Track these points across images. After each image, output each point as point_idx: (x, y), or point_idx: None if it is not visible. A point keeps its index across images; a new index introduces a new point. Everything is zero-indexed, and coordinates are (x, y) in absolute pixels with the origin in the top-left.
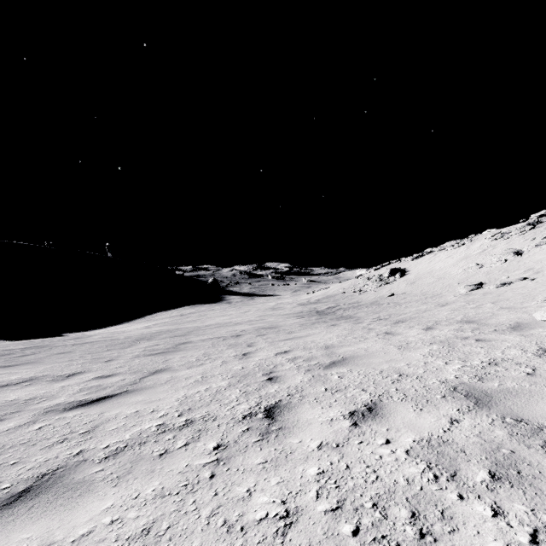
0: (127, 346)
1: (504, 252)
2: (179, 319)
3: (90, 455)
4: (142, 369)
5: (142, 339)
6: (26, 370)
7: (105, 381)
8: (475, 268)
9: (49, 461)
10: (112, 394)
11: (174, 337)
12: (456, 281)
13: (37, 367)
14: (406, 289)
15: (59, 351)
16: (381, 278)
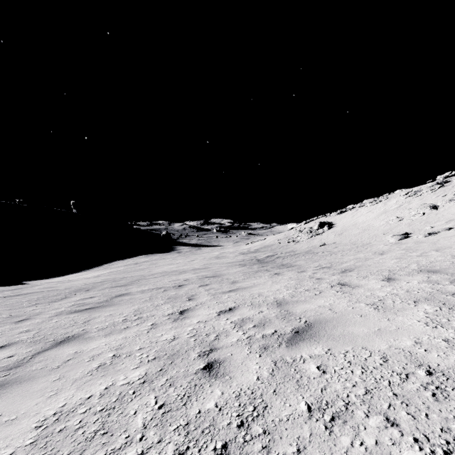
0: (59, 299)
1: (421, 206)
2: (132, 267)
3: None
4: (50, 336)
5: (82, 289)
6: None
7: None
8: (396, 220)
9: None
10: None
11: (115, 287)
12: (381, 231)
13: None
14: (335, 239)
15: None
16: (311, 230)
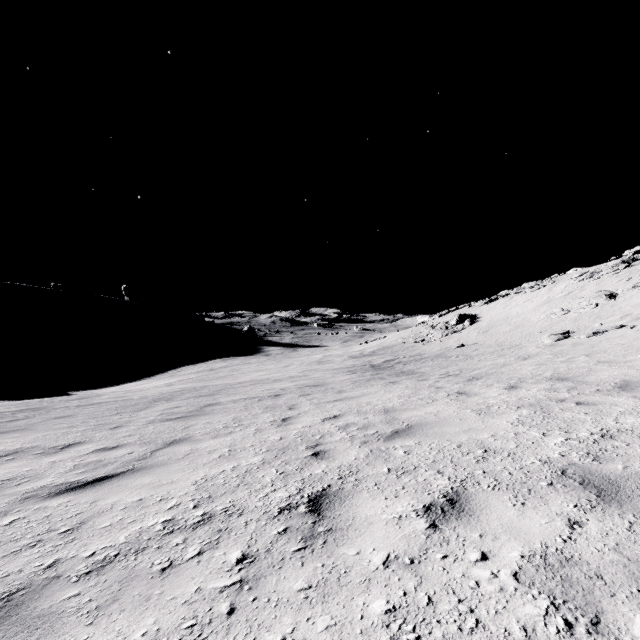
0: (141, 409)
1: (595, 294)
2: (208, 374)
3: (67, 568)
4: (156, 439)
5: (161, 399)
6: (11, 440)
7: (107, 455)
8: (560, 314)
9: (10, 576)
10: (113, 473)
11: (199, 397)
12: (538, 329)
13: (27, 435)
14: (478, 339)
15: (57, 415)
16: (448, 326)
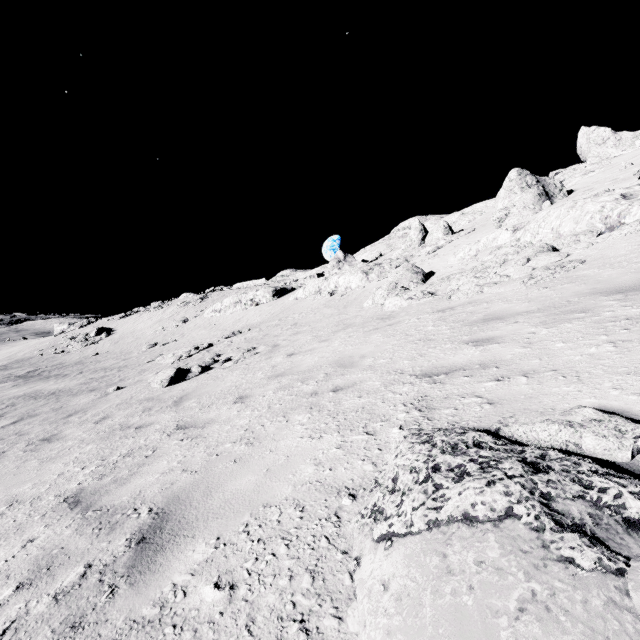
0: None
1: (180, 319)
2: None
3: None
4: None
5: None
6: None
7: None
8: (161, 331)
9: None
10: None
11: None
12: (147, 341)
13: None
14: (110, 348)
15: None
16: (88, 337)
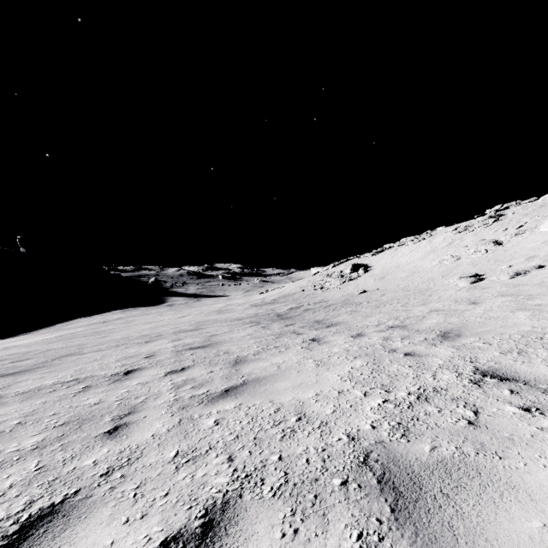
0: None
1: (480, 242)
2: (96, 328)
3: None
4: None
5: None
6: None
7: None
8: (453, 260)
9: None
10: None
11: None
12: (438, 273)
13: None
14: (377, 285)
15: None
16: (343, 274)
